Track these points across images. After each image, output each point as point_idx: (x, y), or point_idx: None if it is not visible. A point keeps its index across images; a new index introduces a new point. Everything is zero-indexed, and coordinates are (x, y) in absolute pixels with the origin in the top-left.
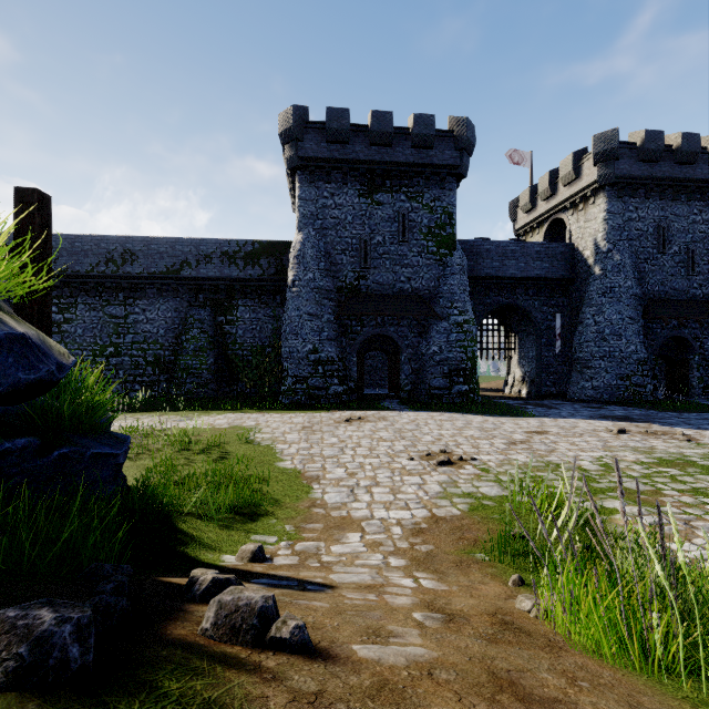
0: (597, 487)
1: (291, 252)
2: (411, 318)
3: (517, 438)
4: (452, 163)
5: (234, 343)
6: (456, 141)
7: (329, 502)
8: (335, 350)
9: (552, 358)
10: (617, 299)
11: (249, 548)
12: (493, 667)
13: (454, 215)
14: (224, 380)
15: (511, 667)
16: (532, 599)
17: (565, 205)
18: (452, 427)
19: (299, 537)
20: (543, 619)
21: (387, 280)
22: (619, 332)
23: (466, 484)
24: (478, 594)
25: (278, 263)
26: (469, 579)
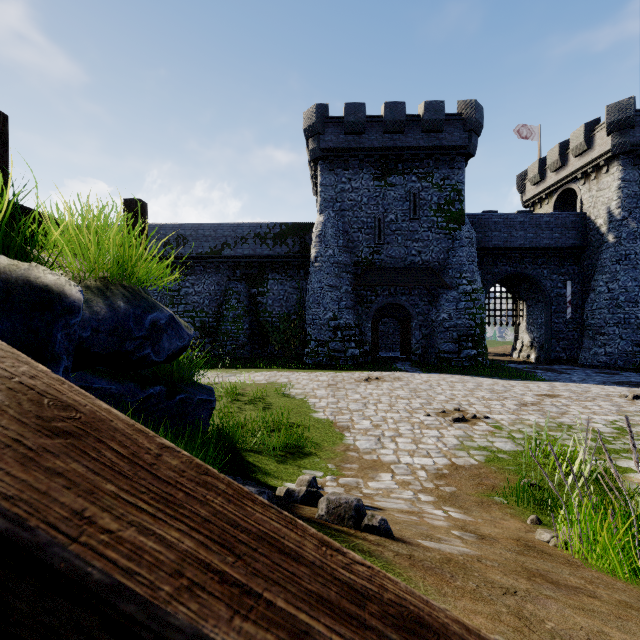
0: (611, 448)
1: (314, 231)
2: (421, 288)
3: (528, 400)
4: (461, 144)
5: (265, 312)
6: (465, 123)
7: (361, 447)
8: (352, 317)
9: (562, 324)
10: (633, 266)
11: (306, 478)
12: (525, 566)
13: (463, 192)
14: (256, 343)
15: (539, 568)
16: (550, 533)
17: (576, 175)
18: (463, 388)
19: (340, 474)
20: (561, 548)
21: (399, 254)
22: (635, 299)
23: (481, 439)
24: (500, 526)
25: (302, 241)
26: (491, 516)
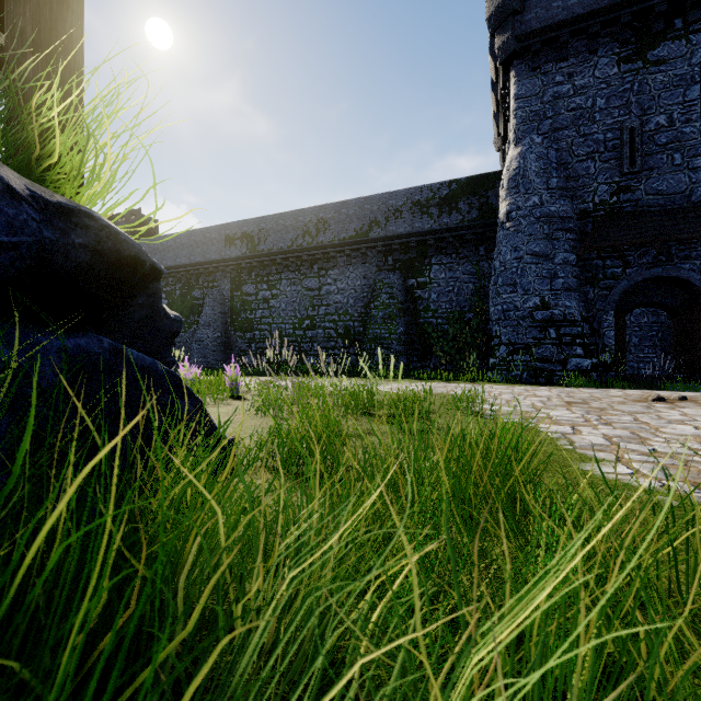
0: None
1: (504, 173)
2: None
3: None
4: None
5: (426, 310)
6: None
7: None
8: (575, 305)
9: None
10: None
11: None
12: None
13: None
14: (415, 353)
15: None
16: None
17: None
18: None
19: None
20: None
21: (675, 186)
22: None
23: None
24: None
25: (482, 202)
26: None
